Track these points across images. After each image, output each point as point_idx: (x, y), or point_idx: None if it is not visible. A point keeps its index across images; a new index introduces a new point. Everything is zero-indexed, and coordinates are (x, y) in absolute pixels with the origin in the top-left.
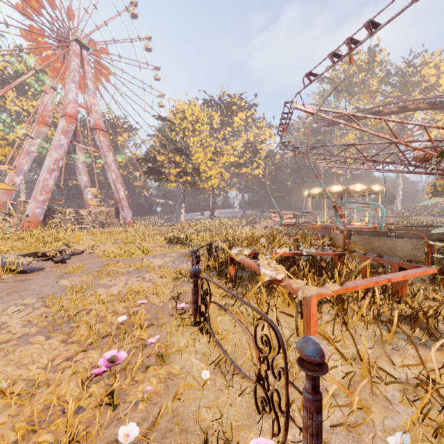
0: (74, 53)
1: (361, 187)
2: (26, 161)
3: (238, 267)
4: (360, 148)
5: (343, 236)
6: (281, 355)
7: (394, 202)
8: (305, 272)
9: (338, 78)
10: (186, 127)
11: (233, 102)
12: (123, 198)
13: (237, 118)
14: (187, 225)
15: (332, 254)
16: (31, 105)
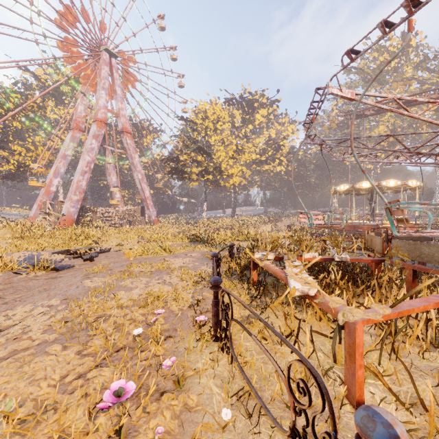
0: (104, 61)
1: (395, 183)
2: (63, 164)
3: (261, 271)
4: (392, 141)
5: (382, 239)
6: (316, 388)
7: (432, 199)
8: (337, 280)
9: (367, 67)
10: (208, 126)
11: (254, 99)
12: (148, 197)
13: (259, 115)
14: (209, 223)
15: (369, 261)
16: (68, 113)
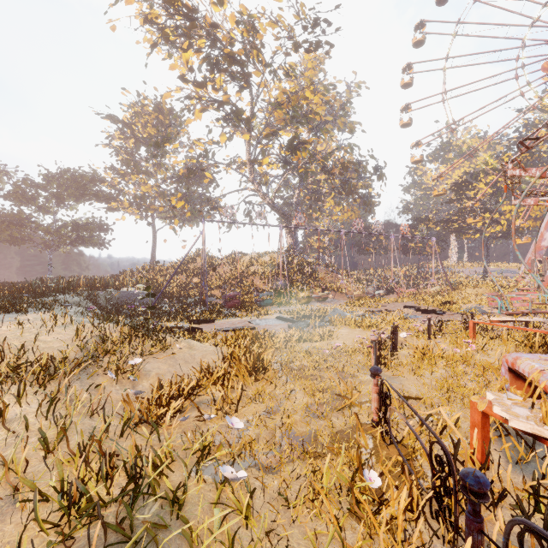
0: None
1: None
2: None
3: None
4: None
5: None
6: None
7: None
8: None
9: None
10: None
11: None
12: None
13: None
14: None
15: None
16: None
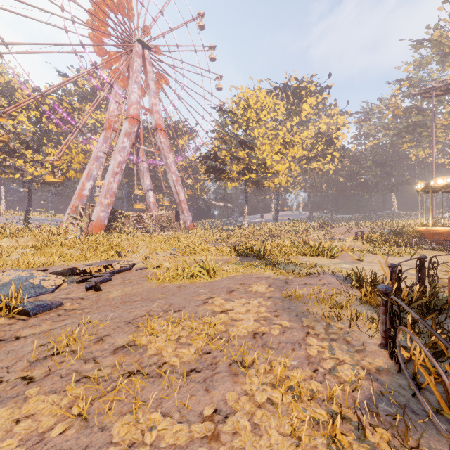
0: (137, 53)
1: None
2: (95, 166)
3: None
4: None
5: None
6: None
7: None
8: None
9: (444, 38)
10: (250, 117)
11: (301, 86)
12: (183, 201)
13: (306, 105)
14: (251, 229)
15: None
16: (104, 118)
